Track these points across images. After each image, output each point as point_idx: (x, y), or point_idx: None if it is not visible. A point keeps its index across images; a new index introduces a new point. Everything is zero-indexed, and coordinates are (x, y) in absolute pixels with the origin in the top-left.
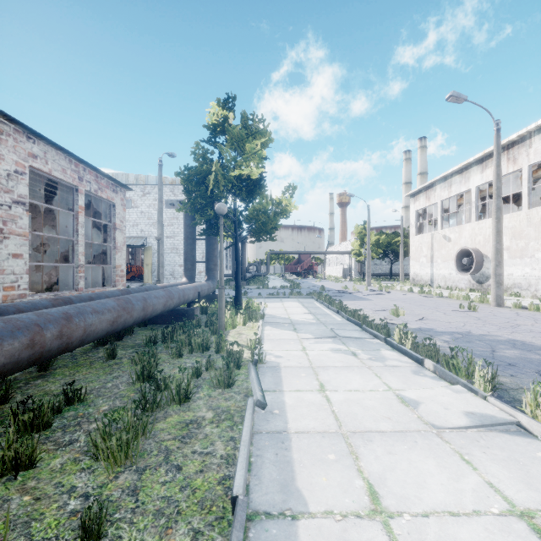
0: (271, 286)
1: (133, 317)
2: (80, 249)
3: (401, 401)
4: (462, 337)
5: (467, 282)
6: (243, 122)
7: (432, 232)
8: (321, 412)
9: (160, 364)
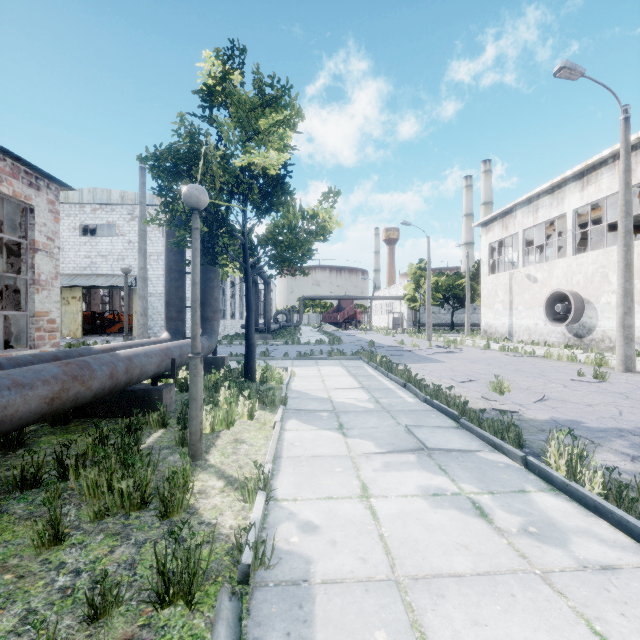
0: (304, 341)
1: None
2: None
3: None
4: None
5: (560, 336)
6: (257, 86)
7: (511, 271)
8: None
9: None
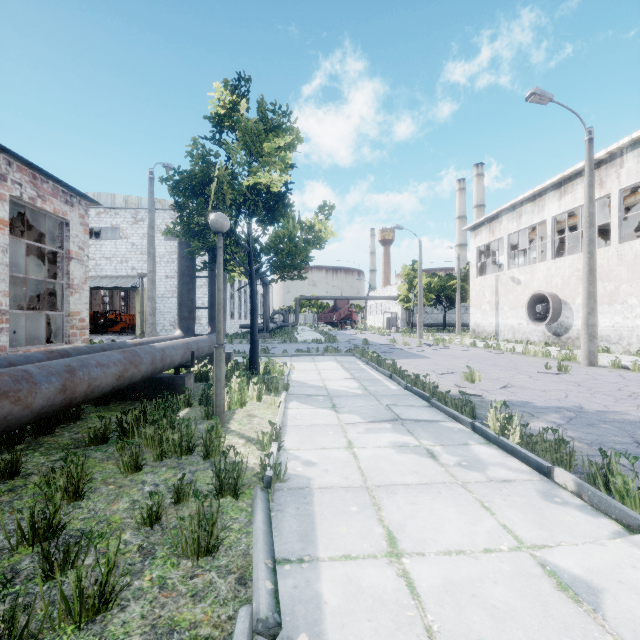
0: (301, 340)
1: (34, 407)
2: (1, 287)
3: (558, 582)
4: (577, 417)
5: (540, 334)
6: (261, 114)
7: (497, 274)
8: (404, 638)
9: (94, 489)
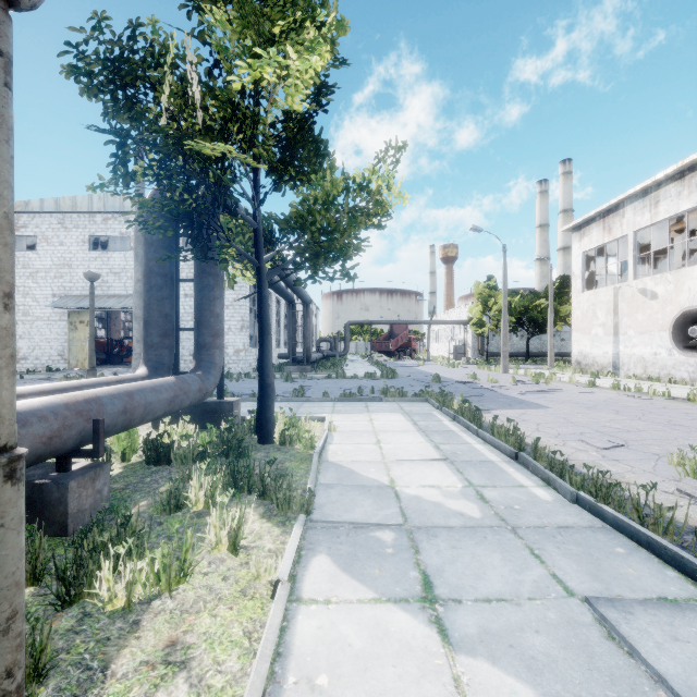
0: (350, 374)
1: None
2: None
3: None
4: None
5: (693, 369)
6: None
7: (616, 285)
8: None
9: None
